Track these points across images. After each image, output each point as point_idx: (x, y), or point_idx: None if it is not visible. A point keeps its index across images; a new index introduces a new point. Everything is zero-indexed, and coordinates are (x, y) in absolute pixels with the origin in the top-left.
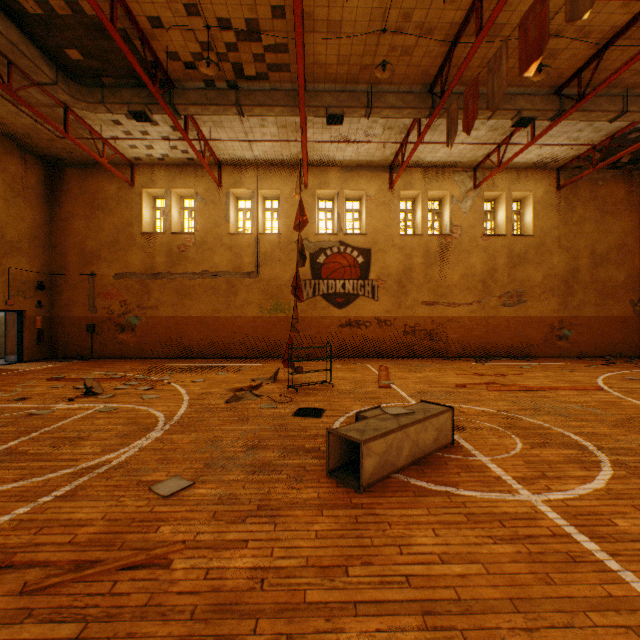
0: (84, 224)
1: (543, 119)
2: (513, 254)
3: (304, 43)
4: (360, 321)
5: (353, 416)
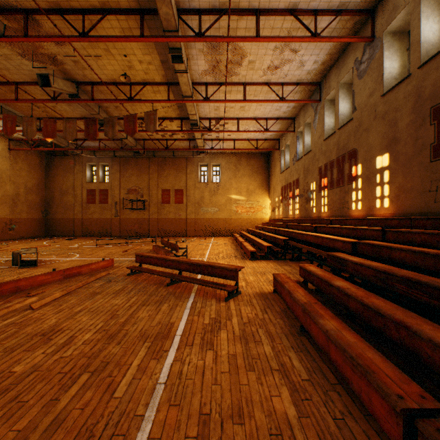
0: None
1: (21, 126)
2: None
3: None
4: None
5: None
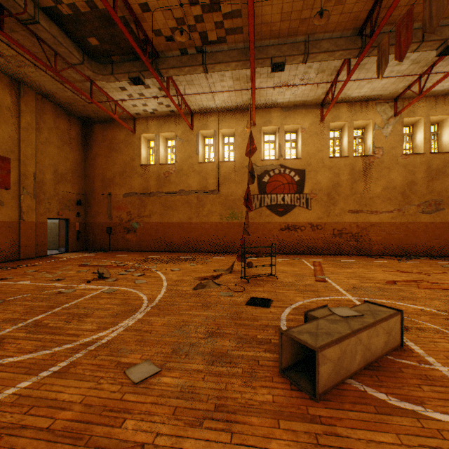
0: (105, 161)
1: None
2: (431, 169)
3: (254, 7)
4: (296, 226)
5: (297, 308)
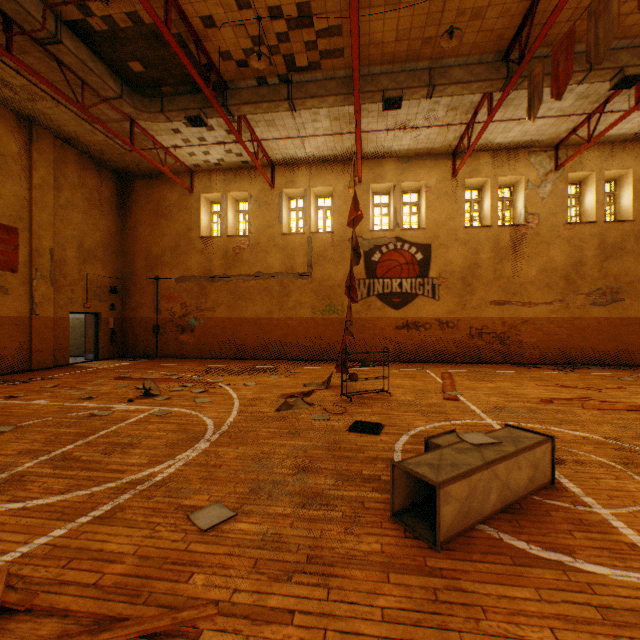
0: (150, 231)
1: None
2: (606, 244)
3: (359, 22)
4: (419, 323)
5: (417, 435)
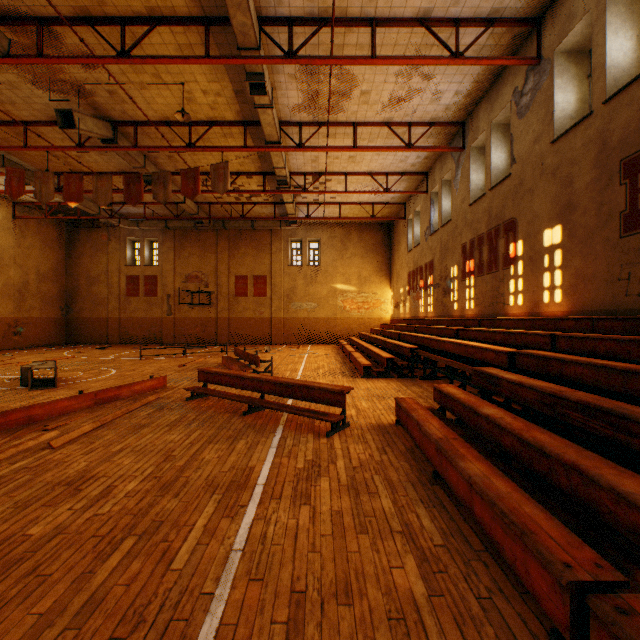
0: None
1: (32, 185)
2: None
3: None
4: None
5: None
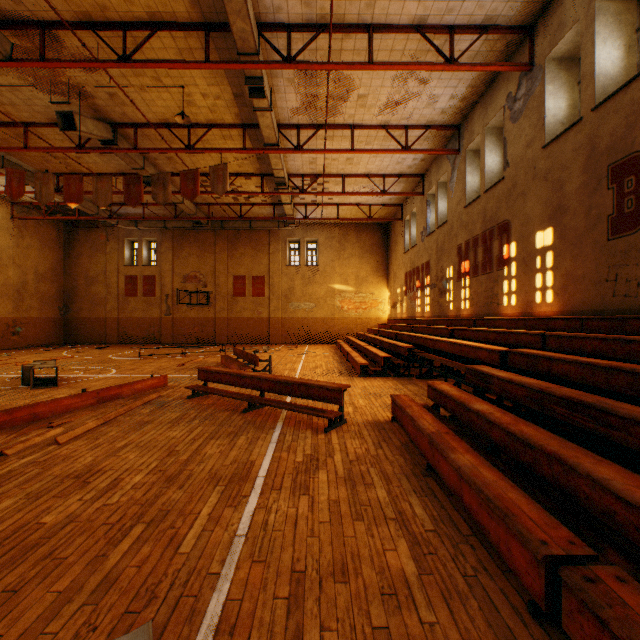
0: None
1: (31, 185)
2: None
3: None
4: None
5: None
